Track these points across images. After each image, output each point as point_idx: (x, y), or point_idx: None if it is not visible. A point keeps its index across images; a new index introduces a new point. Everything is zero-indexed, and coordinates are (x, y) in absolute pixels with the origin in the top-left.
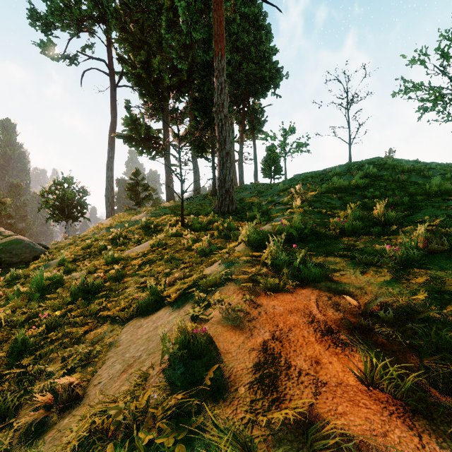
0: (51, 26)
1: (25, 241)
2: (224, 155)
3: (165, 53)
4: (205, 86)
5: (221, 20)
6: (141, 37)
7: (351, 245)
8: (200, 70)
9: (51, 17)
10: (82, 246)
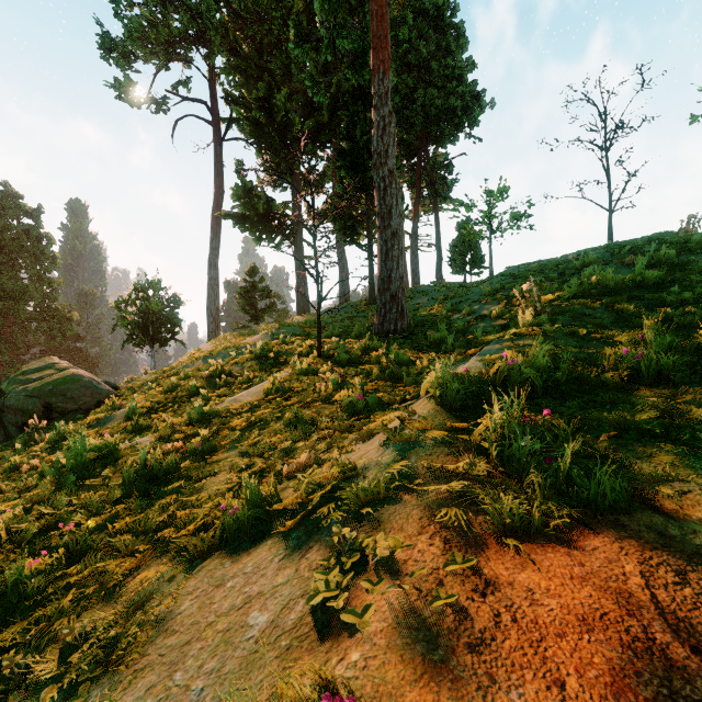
0: (130, 57)
1: (85, 378)
2: (388, 237)
3: (295, 83)
4: (358, 128)
5: (383, 12)
6: (259, 61)
7: (670, 409)
8: (350, 104)
9: (130, 43)
10: (164, 388)
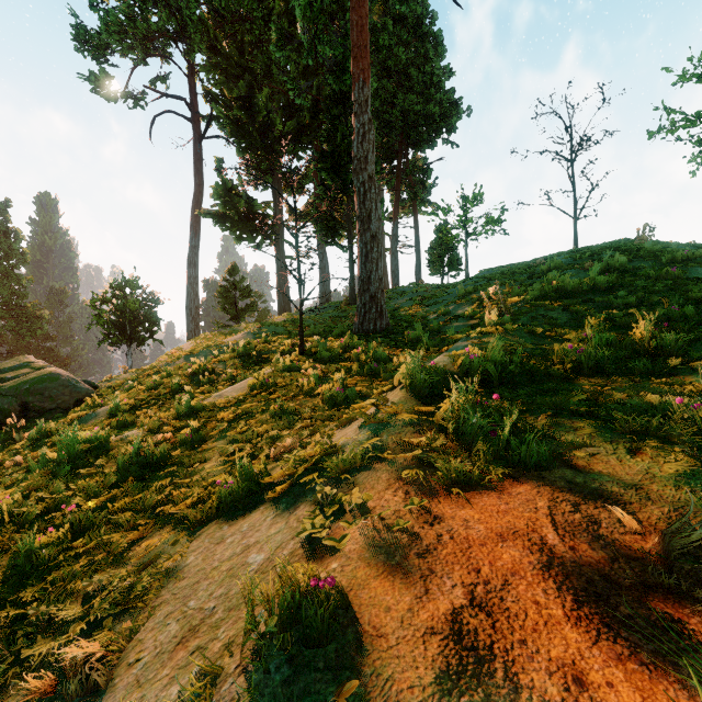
0: (106, 50)
1: (64, 377)
2: (368, 240)
3: (276, 83)
4: (339, 132)
5: (363, 23)
6: (240, 60)
7: (598, 394)
8: (331, 108)
9: (106, 36)
10: (146, 386)
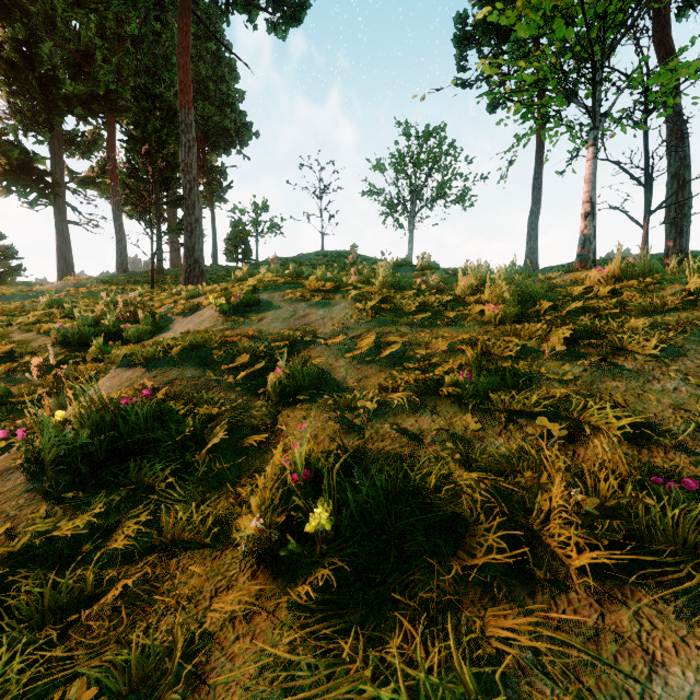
0: None
1: None
2: (193, 221)
3: (60, 37)
4: (150, 123)
5: (188, 68)
6: None
7: None
8: (140, 98)
9: None
10: None
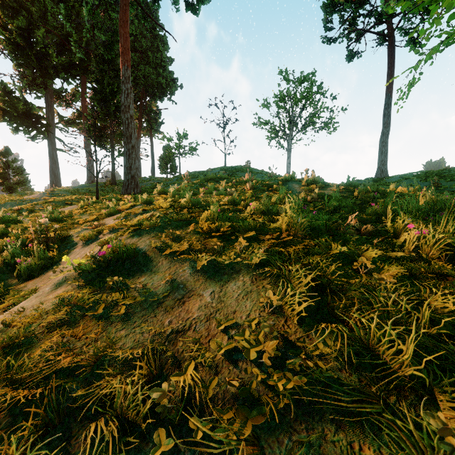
0: None
1: None
2: (130, 148)
3: (50, 26)
4: (105, 80)
5: (127, 36)
6: None
7: None
8: (99, 63)
9: None
10: None
